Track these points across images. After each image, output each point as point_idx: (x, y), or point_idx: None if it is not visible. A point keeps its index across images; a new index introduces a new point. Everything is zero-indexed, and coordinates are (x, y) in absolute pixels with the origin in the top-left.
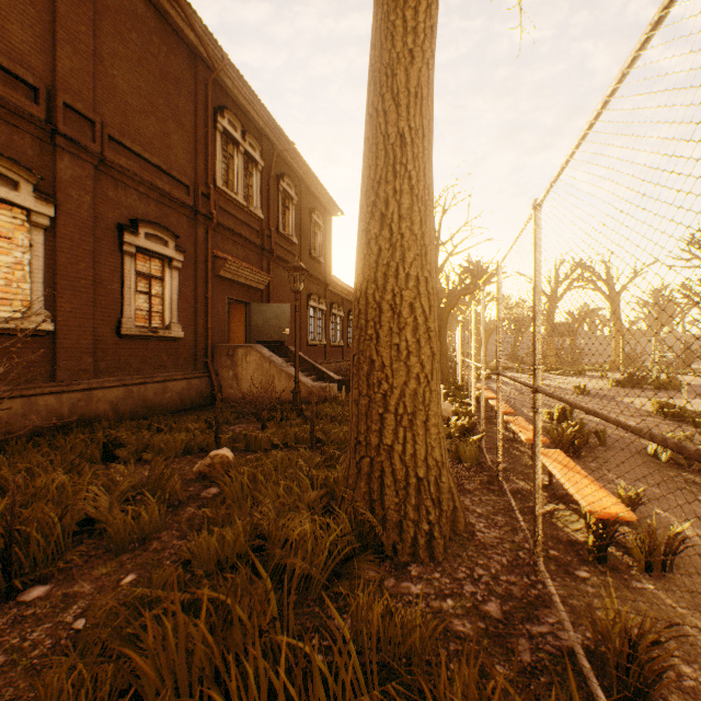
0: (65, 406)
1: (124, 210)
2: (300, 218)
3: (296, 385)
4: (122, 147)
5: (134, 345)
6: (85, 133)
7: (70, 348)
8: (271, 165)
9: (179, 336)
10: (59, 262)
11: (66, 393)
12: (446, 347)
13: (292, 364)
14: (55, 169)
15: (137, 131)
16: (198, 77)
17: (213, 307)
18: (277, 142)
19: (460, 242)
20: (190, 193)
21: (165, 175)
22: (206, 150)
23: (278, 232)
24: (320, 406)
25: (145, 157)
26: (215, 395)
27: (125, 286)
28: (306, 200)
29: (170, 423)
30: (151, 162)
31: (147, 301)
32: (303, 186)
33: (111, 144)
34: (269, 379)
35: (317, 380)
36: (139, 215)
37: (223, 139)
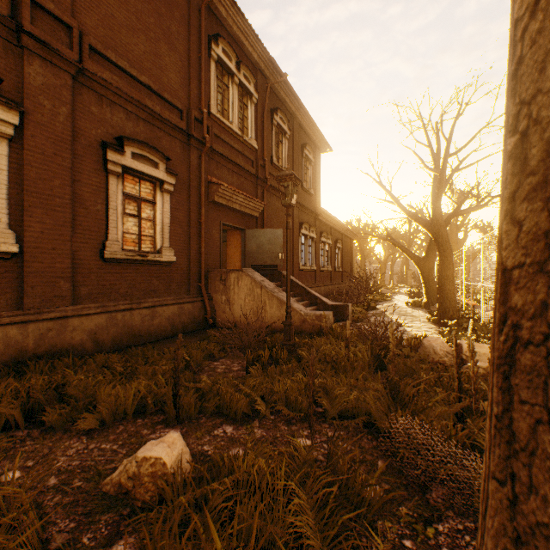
0: (30, 338)
1: (109, 128)
2: (292, 152)
3: (287, 315)
4: (106, 61)
5: (120, 269)
6: (61, 38)
7: (41, 273)
8: (264, 99)
9: (170, 261)
10: (27, 177)
11: (33, 323)
12: (452, 271)
13: (285, 288)
14: (23, 74)
15: (124, 48)
16: (191, 2)
17: (206, 232)
18: (271, 77)
19: (467, 156)
20: (182, 117)
21: (156, 97)
22: (200, 76)
23: (272, 163)
24: (315, 341)
25: (132, 74)
26: (207, 320)
27: (110, 207)
28: (297, 136)
29: (139, 360)
30: (140, 81)
31: (137, 225)
32: (295, 122)
33: (93, 56)
34: (260, 305)
35: (309, 305)
36: (127, 134)
37: (219, 71)
